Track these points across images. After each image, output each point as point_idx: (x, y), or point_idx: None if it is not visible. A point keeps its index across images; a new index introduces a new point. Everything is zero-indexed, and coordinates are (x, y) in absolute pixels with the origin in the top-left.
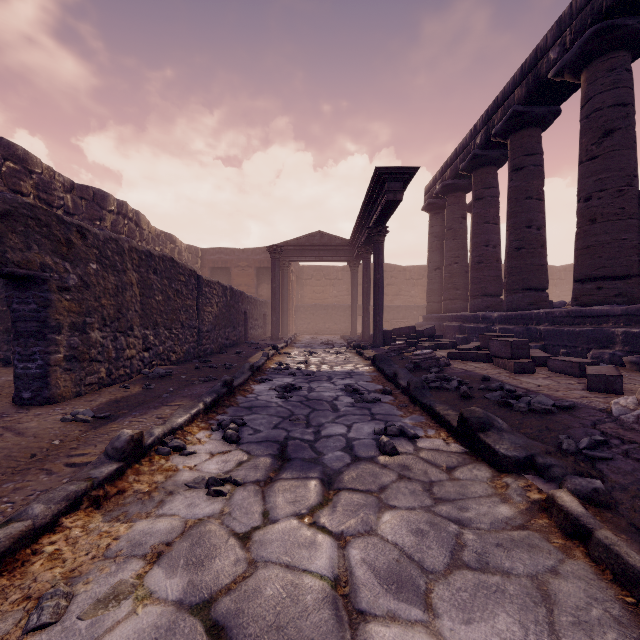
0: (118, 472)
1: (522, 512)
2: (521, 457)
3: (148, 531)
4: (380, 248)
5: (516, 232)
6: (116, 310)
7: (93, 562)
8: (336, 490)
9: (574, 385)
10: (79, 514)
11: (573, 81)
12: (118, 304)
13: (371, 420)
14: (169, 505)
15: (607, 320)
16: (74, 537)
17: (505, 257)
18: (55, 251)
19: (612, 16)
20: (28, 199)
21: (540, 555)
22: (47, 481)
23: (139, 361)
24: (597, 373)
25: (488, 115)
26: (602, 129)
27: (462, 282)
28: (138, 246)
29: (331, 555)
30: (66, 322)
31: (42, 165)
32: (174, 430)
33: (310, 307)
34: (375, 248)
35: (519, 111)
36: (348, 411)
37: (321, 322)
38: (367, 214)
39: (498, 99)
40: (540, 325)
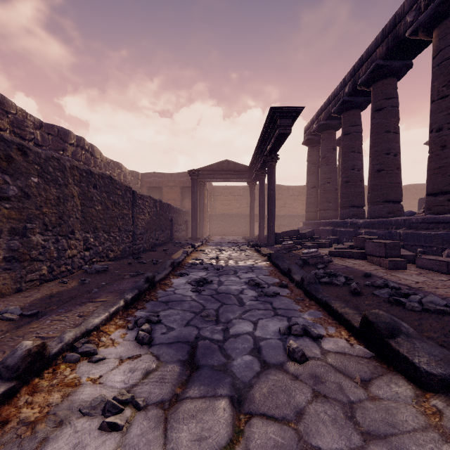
0: (7, 394)
1: None
2: (448, 376)
3: None
4: (273, 171)
5: (377, 158)
6: (58, 217)
7: None
8: (247, 414)
9: (447, 282)
10: None
11: (425, 38)
12: (60, 212)
13: (274, 316)
14: (51, 446)
15: None
16: None
17: (368, 177)
18: None
19: None
20: (5, 133)
21: None
22: None
23: (80, 259)
24: None
25: (355, 70)
26: None
27: (333, 197)
28: (79, 165)
29: None
30: (5, 227)
31: (16, 108)
32: (89, 332)
33: (220, 216)
34: (269, 171)
35: (380, 64)
36: (253, 305)
37: (228, 226)
38: (263, 145)
39: (363, 57)
40: (399, 229)
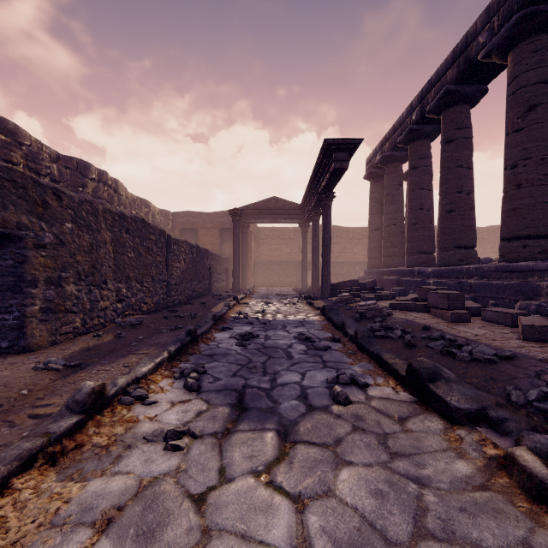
0: (78, 425)
1: (480, 469)
2: (473, 410)
3: (101, 492)
4: (328, 211)
5: (448, 197)
6: (90, 266)
7: (38, 531)
8: (292, 443)
9: (508, 334)
10: (32, 473)
11: (500, 62)
12: (92, 260)
13: (323, 368)
14: (126, 461)
15: (532, 274)
16: (23, 500)
17: (438, 219)
18: (31, 211)
19: (537, 2)
20: (18, 168)
21: (508, 522)
22: (7, 434)
23: (112, 311)
24: (531, 324)
25: (423, 94)
26: (527, 104)
27: (399, 241)
28: (112, 208)
29: (289, 522)
30: (42, 277)
31: (31, 138)
32: (138, 379)
33: (266, 263)
34: (323, 211)
35: (451, 90)
36: (301, 358)
37: (276, 276)
38: (316, 181)
39: (432, 80)
40: (470, 279)
